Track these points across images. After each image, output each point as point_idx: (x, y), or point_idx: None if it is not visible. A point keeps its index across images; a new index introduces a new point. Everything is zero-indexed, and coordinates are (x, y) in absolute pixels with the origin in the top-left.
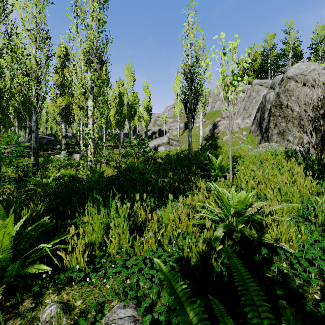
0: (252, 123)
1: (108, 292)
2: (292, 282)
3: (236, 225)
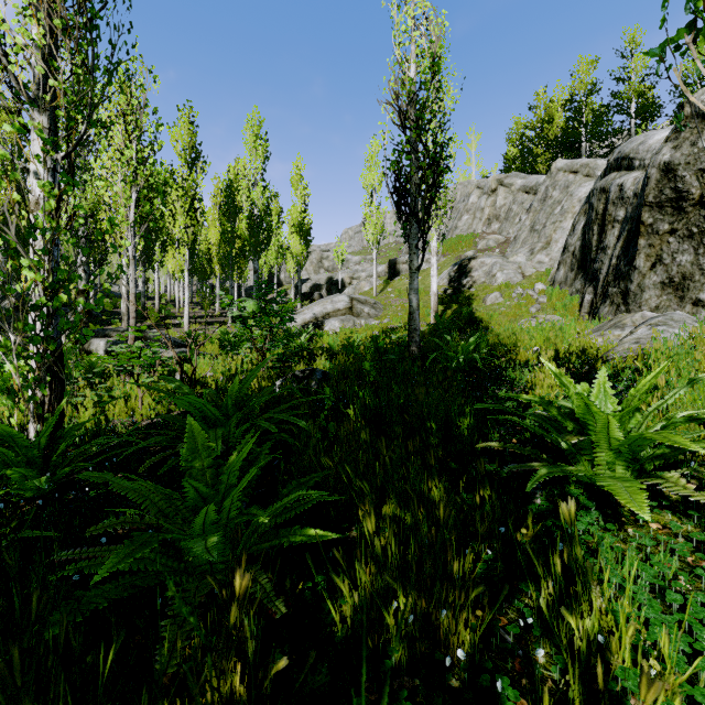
0: (559, 262)
1: None
2: None
3: None
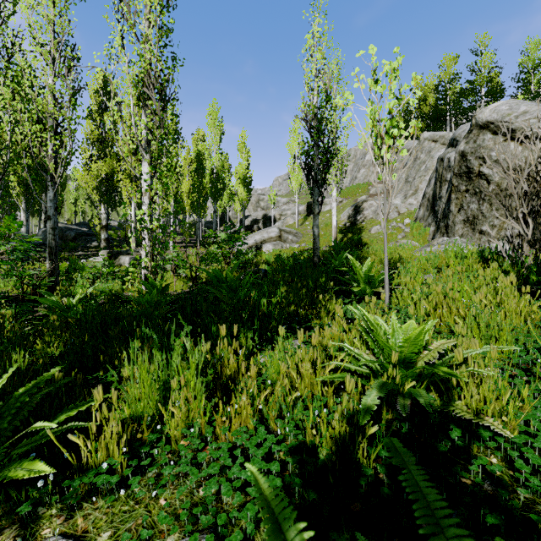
0: (420, 205)
1: (160, 517)
2: (512, 495)
3: (402, 384)
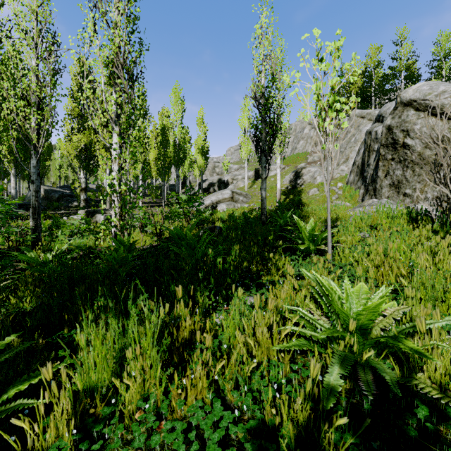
0: (351, 171)
1: None
2: None
3: (359, 352)
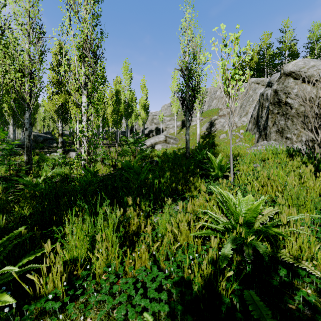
0: (249, 121)
1: None
2: None
3: (245, 237)
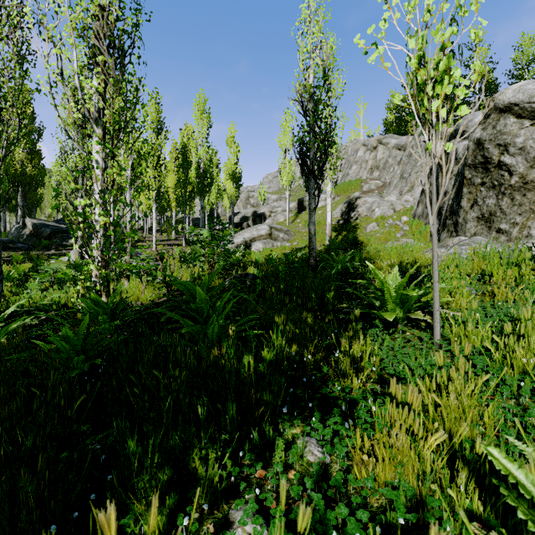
0: (418, 201)
1: None
2: None
3: None
